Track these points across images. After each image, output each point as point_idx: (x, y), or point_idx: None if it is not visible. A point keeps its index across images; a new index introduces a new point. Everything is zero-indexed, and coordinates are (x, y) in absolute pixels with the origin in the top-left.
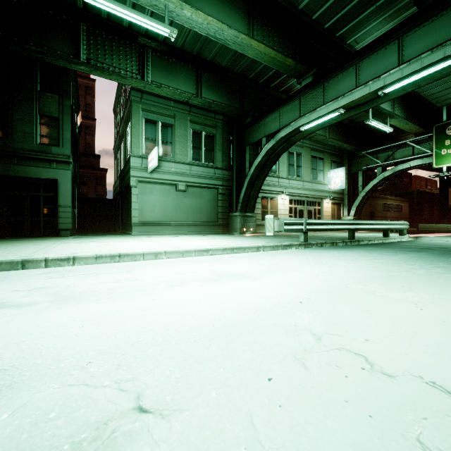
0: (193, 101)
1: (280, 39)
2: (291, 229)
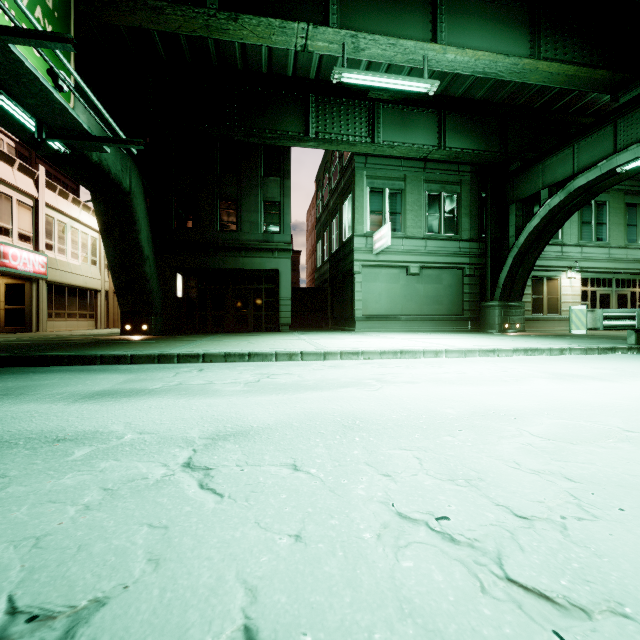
0: (433, 156)
1: (583, 44)
2: (614, 325)
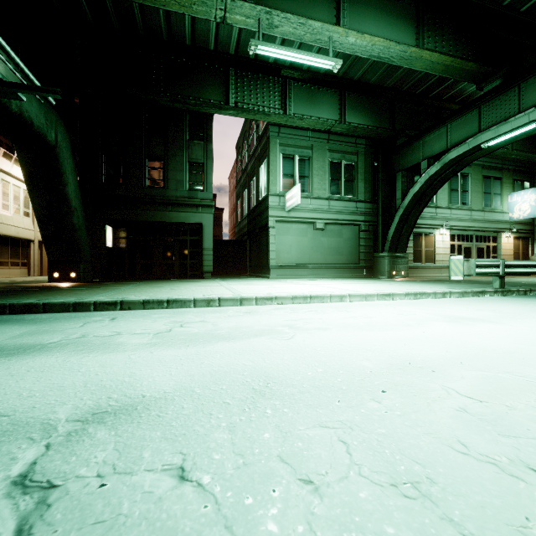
0: (336, 129)
1: (457, 41)
2: (484, 272)
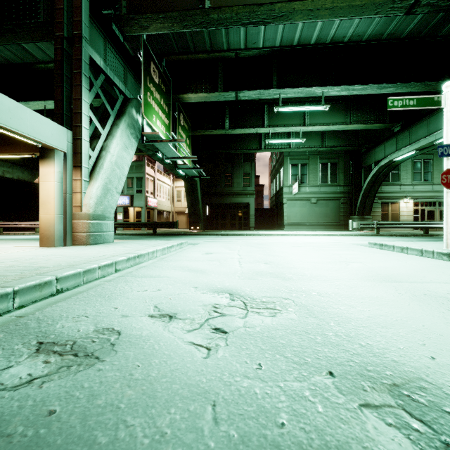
0: (320, 149)
1: (372, 112)
2: (365, 227)
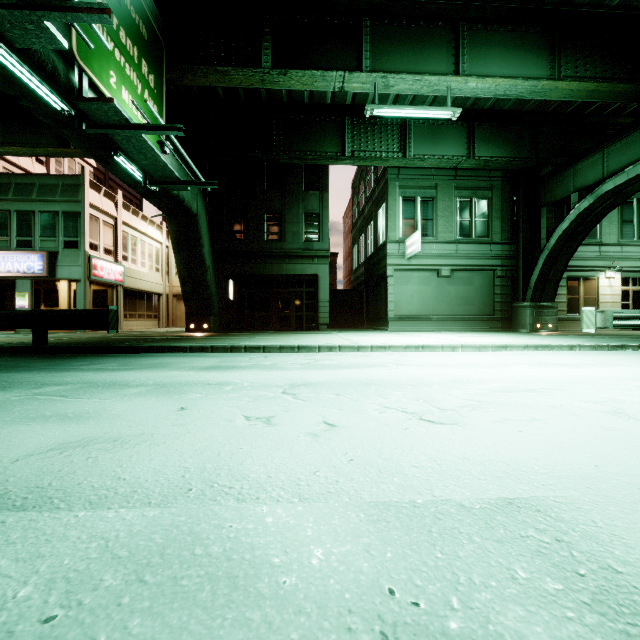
0: (463, 165)
1: (605, 60)
2: (624, 325)
